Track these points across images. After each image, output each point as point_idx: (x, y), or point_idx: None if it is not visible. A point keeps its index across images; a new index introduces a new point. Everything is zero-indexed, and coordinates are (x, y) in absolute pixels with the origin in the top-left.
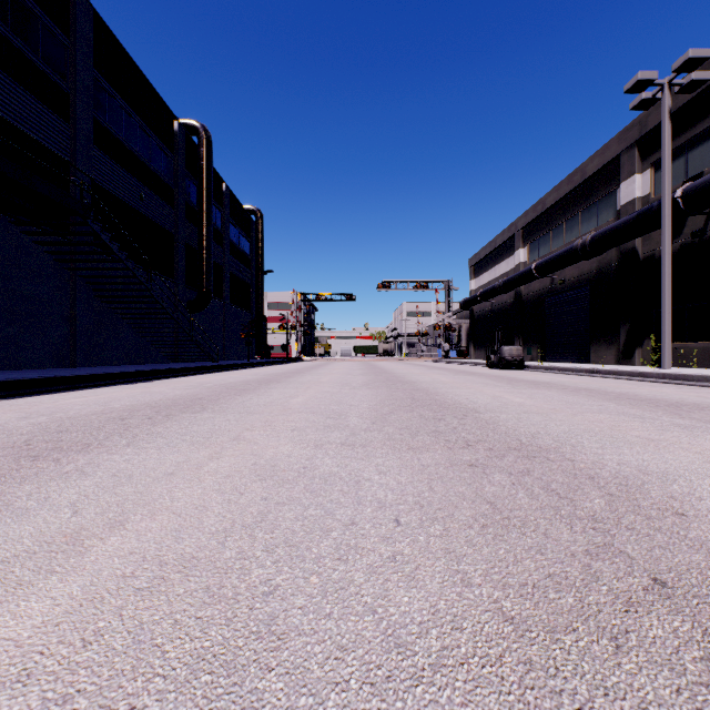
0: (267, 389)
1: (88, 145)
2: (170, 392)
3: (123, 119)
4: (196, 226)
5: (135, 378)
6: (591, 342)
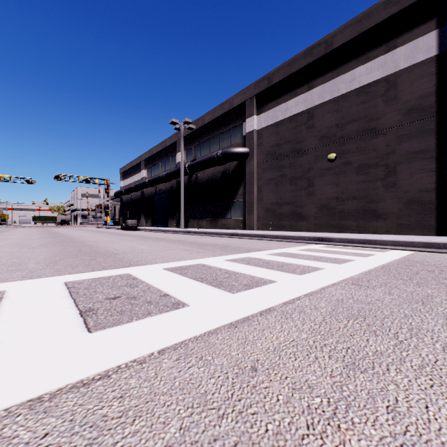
0: None
1: None
2: None
3: None
4: None
5: None
6: (169, 218)
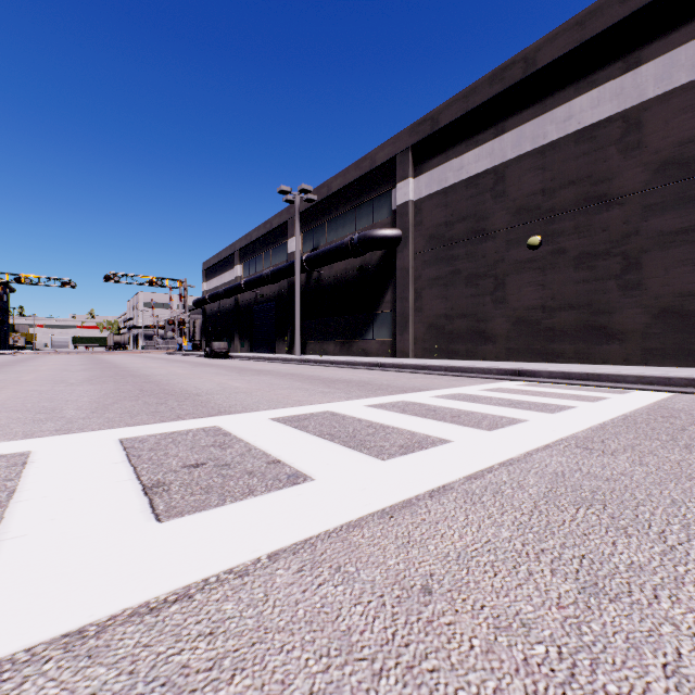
0: None
1: None
2: None
3: None
4: None
5: None
6: (276, 339)
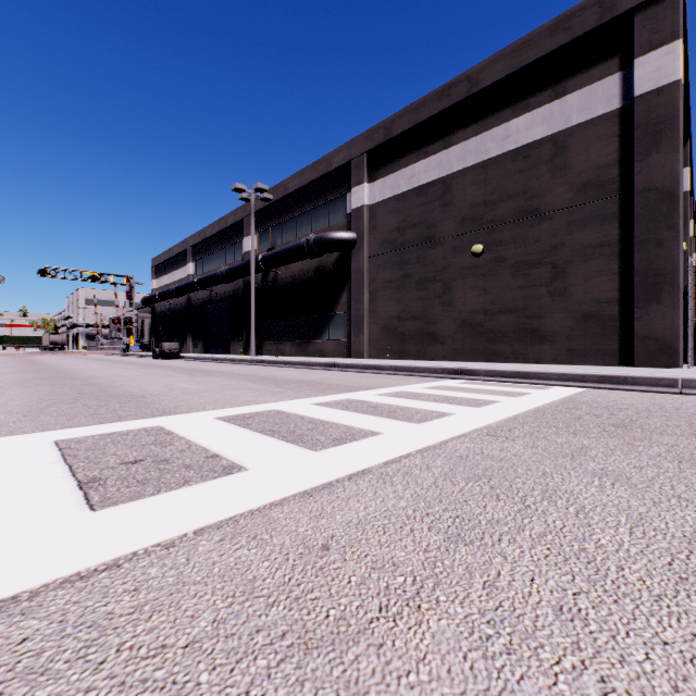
0: None
1: None
2: None
3: None
4: None
5: None
6: (232, 339)
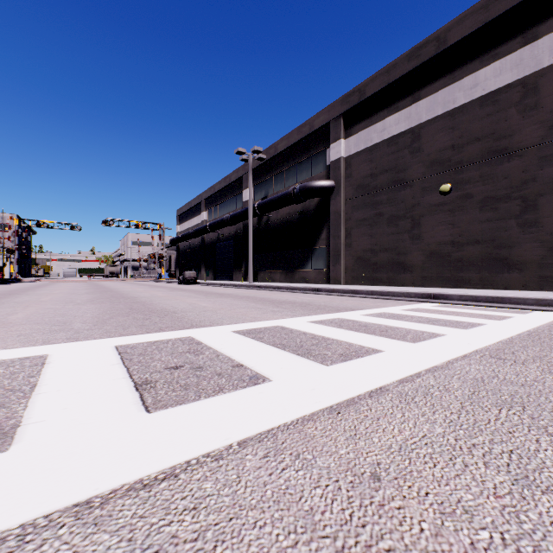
0: (17, 297)
1: None
2: None
3: None
4: None
5: None
6: (234, 269)
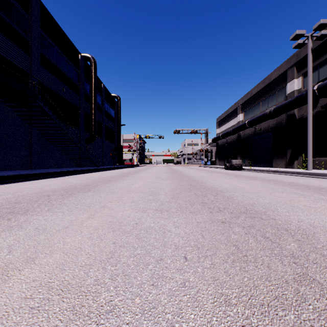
0: (121, 180)
1: (38, 65)
2: (74, 181)
3: (55, 53)
4: (89, 103)
5: (59, 175)
6: (273, 157)
